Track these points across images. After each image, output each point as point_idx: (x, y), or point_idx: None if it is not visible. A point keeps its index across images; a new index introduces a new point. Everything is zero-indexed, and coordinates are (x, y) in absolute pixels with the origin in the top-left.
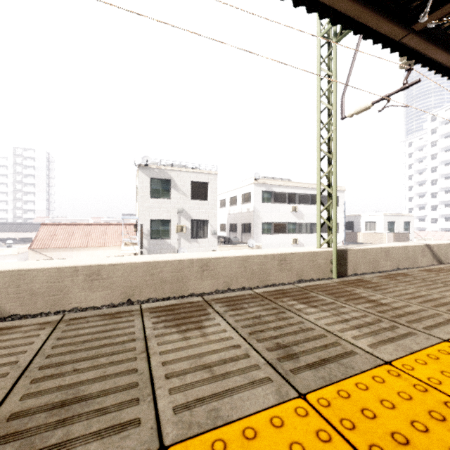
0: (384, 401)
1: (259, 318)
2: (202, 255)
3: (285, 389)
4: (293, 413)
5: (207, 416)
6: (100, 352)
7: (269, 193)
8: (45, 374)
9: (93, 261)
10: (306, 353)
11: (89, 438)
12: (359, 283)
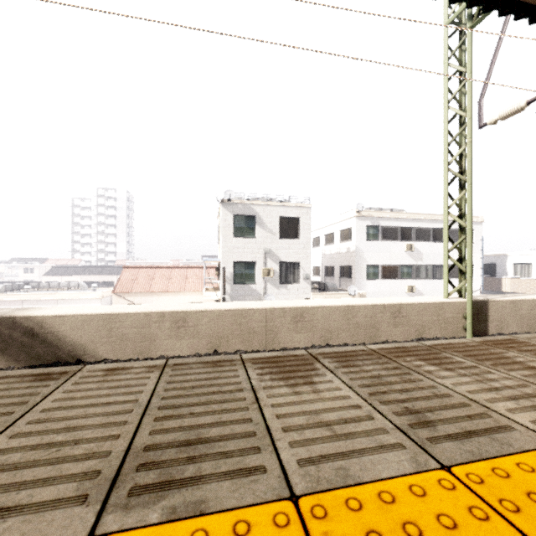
0: None
1: (378, 378)
2: (295, 303)
3: (423, 459)
4: (436, 484)
5: (335, 474)
6: (210, 399)
7: (376, 228)
8: (165, 414)
9: (179, 307)
10: (445, 422)
11: (220, 477)
12: (511, 345)
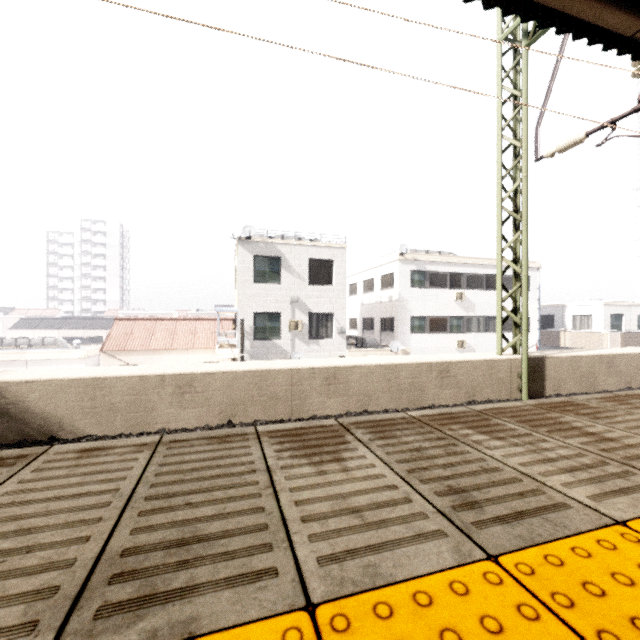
0: (617, 575)
1: (419, 451)
2: (327, 362)
3: (467, 548)
4: (481, 578)
5: (362, 573)
6: (214, 484)
7: (422, 274)
8: (153, 506)
9: (184, 369)
10: (494, 502)
11: (219, 585)
12: (568, 408)
